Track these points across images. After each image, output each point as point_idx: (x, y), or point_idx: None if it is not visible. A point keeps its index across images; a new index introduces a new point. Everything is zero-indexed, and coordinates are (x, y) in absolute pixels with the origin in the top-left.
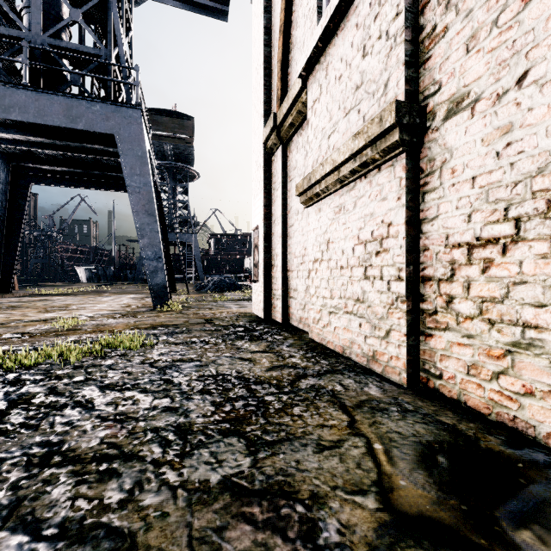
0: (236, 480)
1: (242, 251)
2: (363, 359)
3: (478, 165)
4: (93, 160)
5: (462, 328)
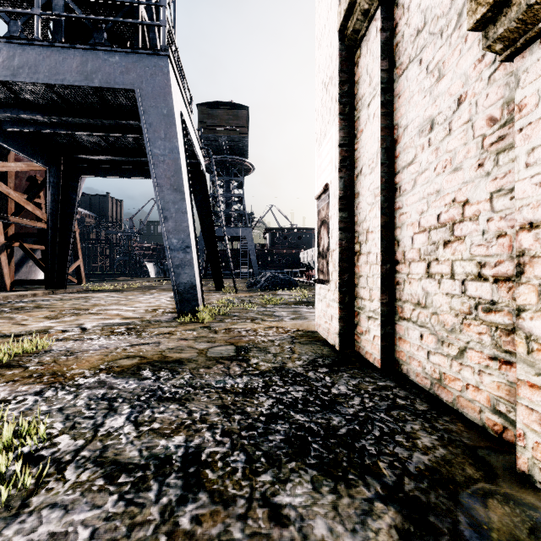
0: None
1: (298, 246)
2: None
3: None
4: (136, 145)
5: None
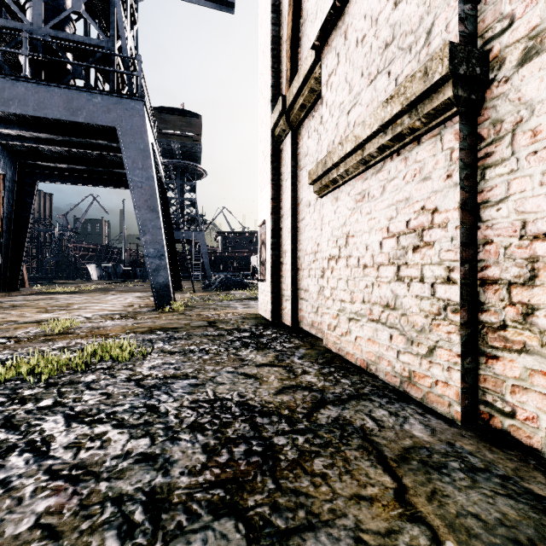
0: None
1: (249, 249)
2: (395, 379)
3: None
4: (98, 157)
5: None
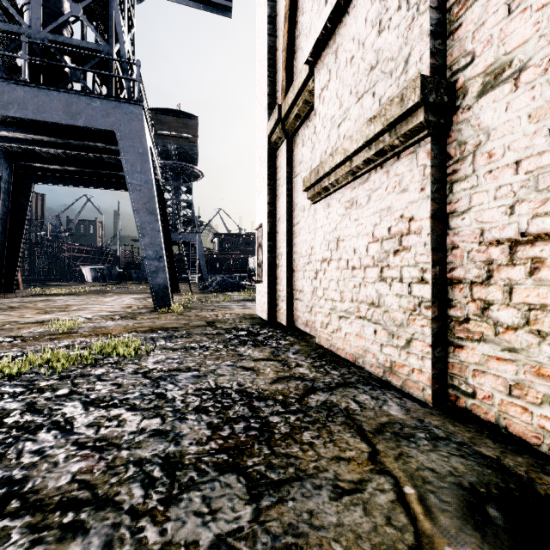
0: (233, 543)
1: (246, 251)
2: (379, 370)
3: (523, 147)
4: (95, 159)
5: (502, 340)
